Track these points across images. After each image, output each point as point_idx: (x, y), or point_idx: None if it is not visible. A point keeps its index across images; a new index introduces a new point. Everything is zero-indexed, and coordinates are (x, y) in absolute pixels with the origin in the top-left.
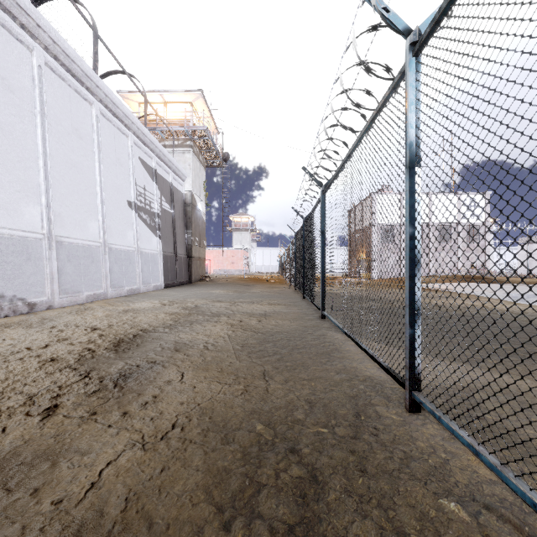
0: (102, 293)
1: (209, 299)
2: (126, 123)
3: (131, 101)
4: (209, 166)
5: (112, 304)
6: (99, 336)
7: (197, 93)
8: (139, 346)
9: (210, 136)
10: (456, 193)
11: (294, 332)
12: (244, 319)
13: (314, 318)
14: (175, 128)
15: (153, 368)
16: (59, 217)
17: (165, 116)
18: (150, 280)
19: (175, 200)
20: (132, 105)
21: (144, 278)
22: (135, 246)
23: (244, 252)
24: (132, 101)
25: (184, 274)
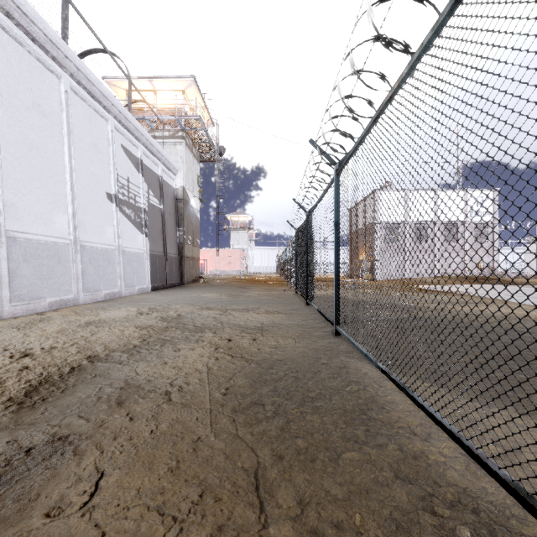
0: (72, 298)
1: (197, 305)
2: (104, 105)
3: (118, 88)
4: (203, 160)
5: (78, 313)
6: (19, 371)
7: (189, 80)
8: (64, 394)
9: (203, 126)
10: (463, 190)
11: (302, 361)
12: (234, 336)
13: (324, 334)
14: (165, 117)
15: (51, 459)
16: (13, 208)
17: (155, 104)
18: (134, 282)
19: (165, 195)
20: (120, 93)
21: (127, 281)
22: (116, 244)
23: (242, 251)
24: (120, 89)
25: (175, 275)
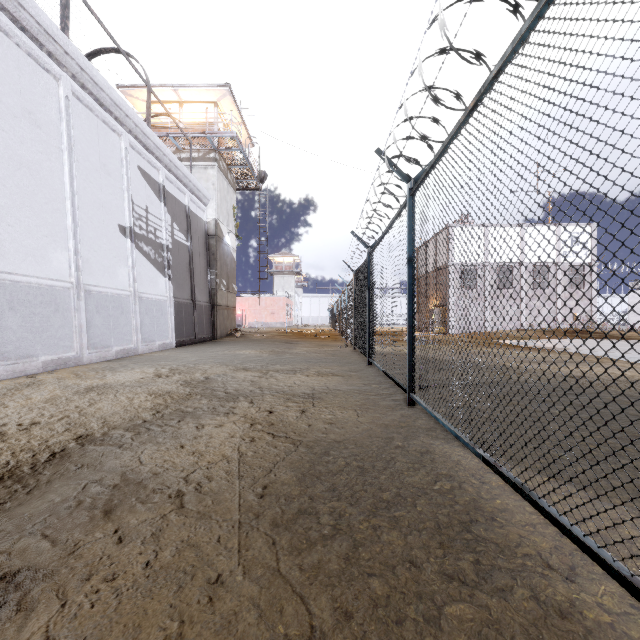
0: (73, 356)
1: (231, 365)
2: (116, 116)
3: (136, 99)
4: (241, 189)
5: (79, 376)
6: None
7: (223, 89)
8: (31, 497)
9: (240, 146)
10: (555, 225)
11: (369, 444)
12: (277, 407)
13: (395, 404)
14: (194, 134)
15: None
16: None
17: (180, 118)
18: (154, 337)
19: (194, 230)
20: (139, 105)
21: (145, 334)
22: (130, 289)
23: (287, 299)
24: (138, 100)
25: (205, 328)
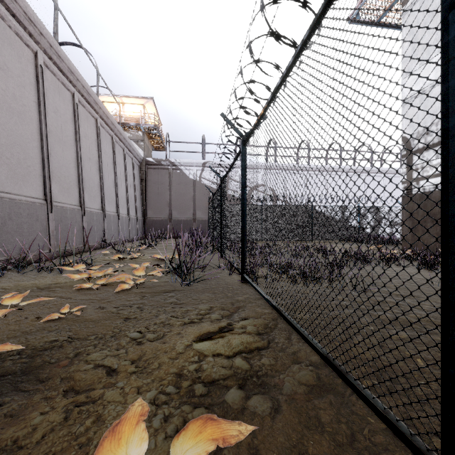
0: None
1: None
2: None
3: None
4: None
5: None
6: None
7: None
8: None
9: None
10: None
11: None
12: None
13: None
14: None
15: None
16: None
17: None
18: None
19: None
20: None
21: None
22: None
23: None
24: None
25: None
